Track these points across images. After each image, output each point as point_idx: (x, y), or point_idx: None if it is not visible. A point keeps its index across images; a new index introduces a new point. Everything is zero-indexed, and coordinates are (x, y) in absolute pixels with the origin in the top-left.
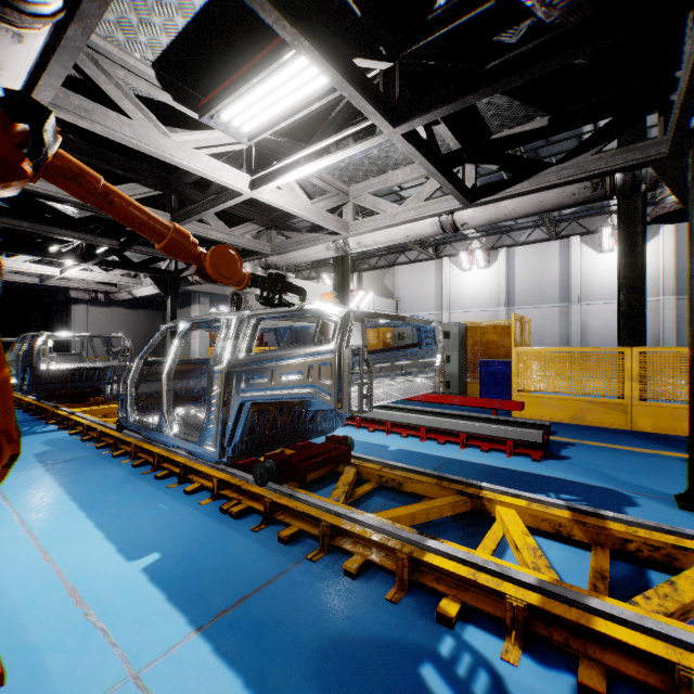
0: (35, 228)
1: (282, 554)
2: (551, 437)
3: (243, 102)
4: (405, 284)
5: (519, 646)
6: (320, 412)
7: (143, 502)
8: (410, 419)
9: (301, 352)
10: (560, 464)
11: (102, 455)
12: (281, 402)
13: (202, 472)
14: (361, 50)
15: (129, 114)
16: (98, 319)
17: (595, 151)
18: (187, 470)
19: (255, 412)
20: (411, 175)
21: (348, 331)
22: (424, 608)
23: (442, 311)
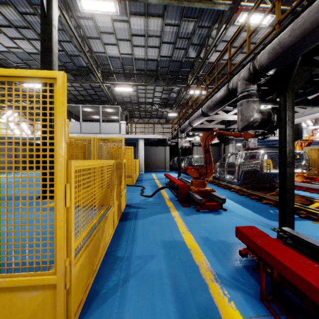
0: (194, 132)
1: (250, 200)
2: None
3: None
4: None
5: None
6: (265, 176)
7: (221, 191)
8: (313, 186)
9: (253, 160)
10: None
11: (210, 184)
12: (252, 172)
13: (233, 188)
14: (269, 94)
15: (219, 114)
16: (199, 150)
17: None
18: (230, 187)
19: (245, 173)
20: (309, 98)
21: (263, 156)
22: (276, 208)
23: None
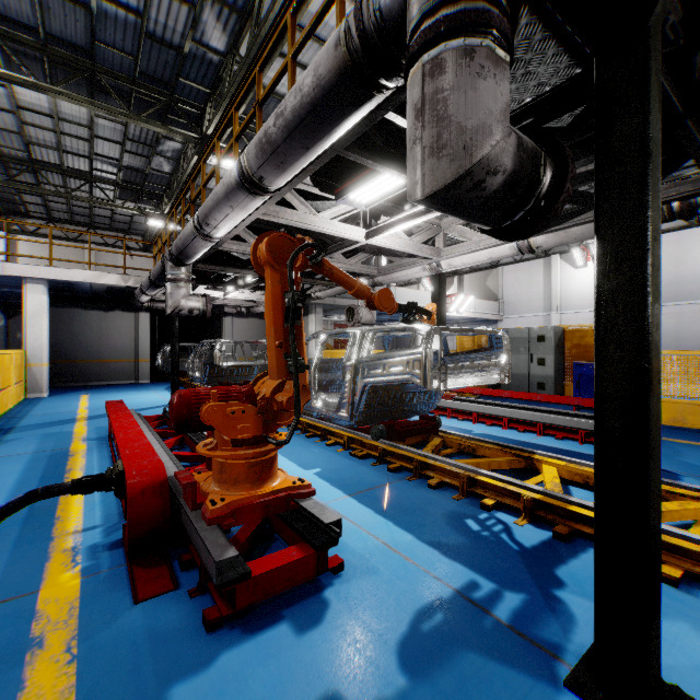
0: (222, 270)
1: (390, 476)
2: None
3: (364, 189)
4: (509, 285)
5: (527, 521)
6: (415, 397)
7: (303, 447)
8: (493, 410)
9: (402, 354)
10: None
11: None
12: (388, 387)
13: (335, 434)
14: None
15: (297, 208)
16: (239, 328)
17: None
18: (325, 432)
19: (372, 392)
20: None
21: (431, 340)
22: (474, 504)
23: (552, 312)
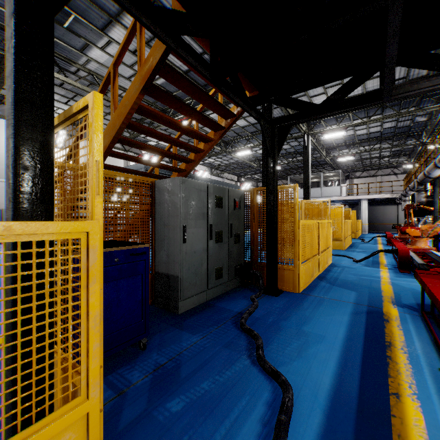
0: None
1: None
2: None
3: None
4: None
5: None
6: None
7: None
8: None
9: None
10: None
11: None
12: None
13: None
14: None
15: None
16: None
17: None
18: None
19: None
20: None
21: None
22: None
23: None
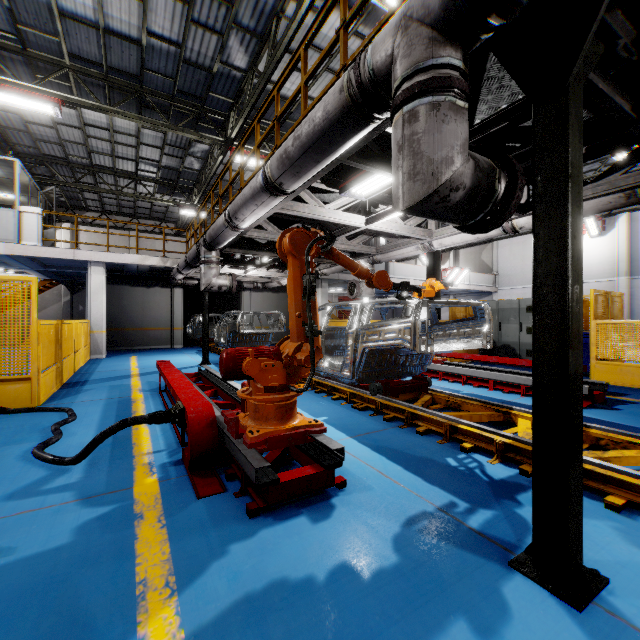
0: (244, 252)
1: (385, 424)
2: (616, 397)
3: (363, 184)
4: (503, 259)
5: (498, 461)
6: (408, 360)
7: (312, 401)
8: (481, 373)
9: (395, 322)
10: (604, 412)
11: None
12: (384, 351)
13: (339, 391)
14: None
15: (307, 202)
16: (256, 300)
17: (623, 171)
18: (331, 388)
19: (370, 355)
20: None
21: (419, 311)
22: (455, 447)
23: None
